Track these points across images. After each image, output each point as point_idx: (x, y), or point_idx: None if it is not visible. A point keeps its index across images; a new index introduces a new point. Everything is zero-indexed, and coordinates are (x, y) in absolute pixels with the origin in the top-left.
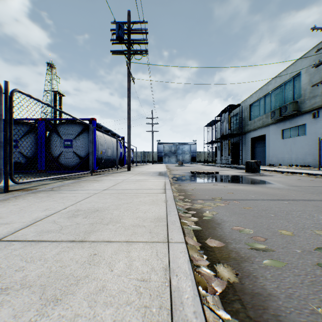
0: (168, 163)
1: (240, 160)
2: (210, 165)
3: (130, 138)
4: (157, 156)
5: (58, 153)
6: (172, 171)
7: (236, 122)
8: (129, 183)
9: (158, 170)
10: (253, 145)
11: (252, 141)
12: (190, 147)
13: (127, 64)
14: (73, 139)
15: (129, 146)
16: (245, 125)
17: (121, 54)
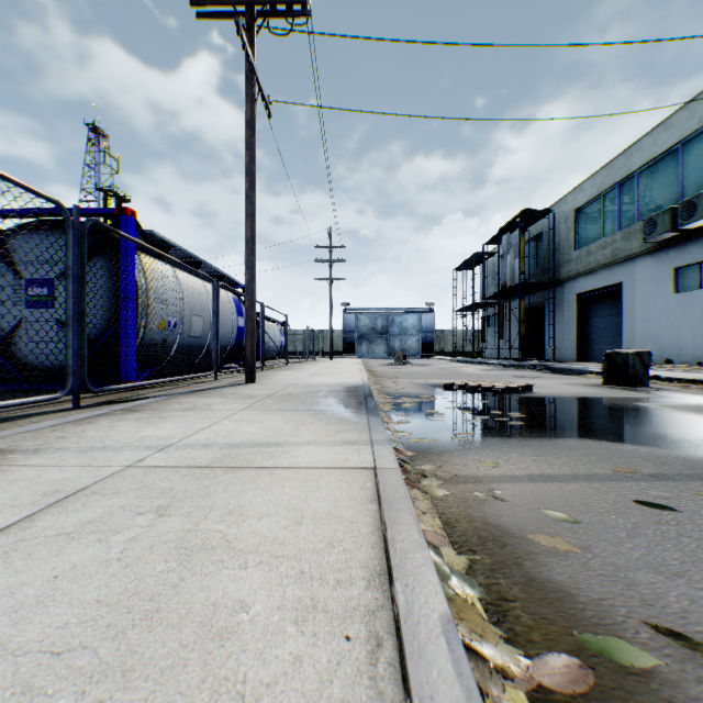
0: (368, 357)
1: (548, 350)
2: (473, 361)
3: (252, 278)
4: (343, 341)
5: (7, 324)
6: (383, 380)
7: (537, 255)
8: (117, 514)
9: (343, 381)
10: (583, 311)
11: (582, 301)
12: (420, 320)
13: (239, 31)
14: (56, 279)
15: (249, 303)
16: (563, 262)
17: (225, 16)
